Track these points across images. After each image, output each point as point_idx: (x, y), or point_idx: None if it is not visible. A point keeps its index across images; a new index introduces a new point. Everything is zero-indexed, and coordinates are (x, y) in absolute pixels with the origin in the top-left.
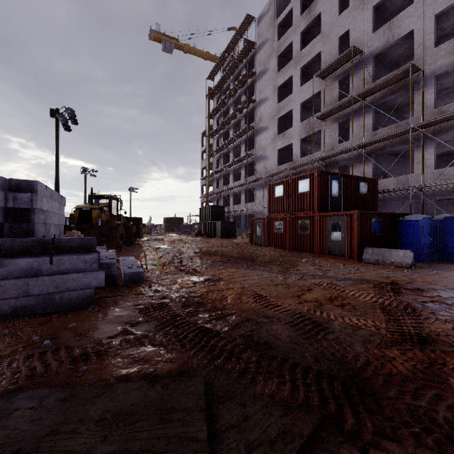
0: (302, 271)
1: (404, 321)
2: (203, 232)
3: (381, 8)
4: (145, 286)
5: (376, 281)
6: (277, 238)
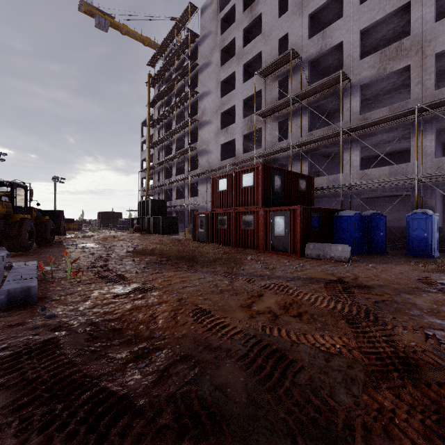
0: (249, 271)
1: (373, 334)
2: (142, 228)
3: (315, 18)
4: (36, 309)
5: (324, 279)
6: (220, 234)
